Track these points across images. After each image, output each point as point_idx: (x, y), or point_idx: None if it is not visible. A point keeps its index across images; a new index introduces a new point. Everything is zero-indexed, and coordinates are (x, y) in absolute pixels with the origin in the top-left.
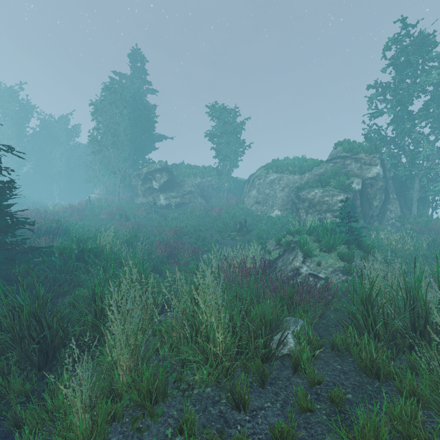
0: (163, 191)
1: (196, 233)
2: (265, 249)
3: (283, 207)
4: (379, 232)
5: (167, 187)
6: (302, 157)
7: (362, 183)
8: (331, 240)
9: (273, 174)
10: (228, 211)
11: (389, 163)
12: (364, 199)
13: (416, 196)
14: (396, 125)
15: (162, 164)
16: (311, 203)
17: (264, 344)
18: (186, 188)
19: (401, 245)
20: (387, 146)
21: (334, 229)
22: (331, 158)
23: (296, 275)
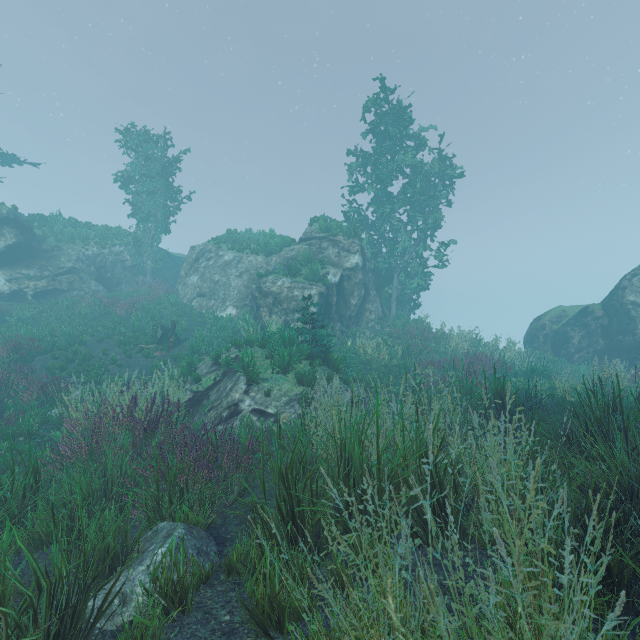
0: (6, 265)
1: (71, 348)
2: (192, 373)
3: (240, 304)
4: (358, 337)
5: (16, 257)
6: (270, 232)
7: (340, 274)
8: (286, 355)
9: (227, 252)
10: (148, 307)
11: (369, 252)
12: (341, 295)
13: (395, 294)
14: (376, 206)
15: (3, 211)
16: (276, 298)
17: (50, 635)
18: (64, 263)
19: (378, 354)
20: (368, 230)
21: (293, 338)
22: (305, 237)
23: (234, 414)
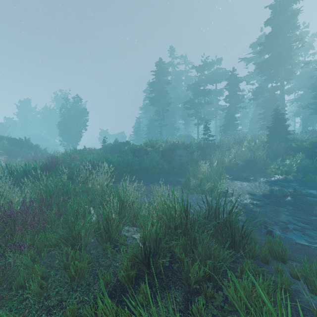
0: None
1: None
2: None
3: None
4: None
5: None
6: None
7: None
8: None
9: None
10: None
11: None
12: None
13: None
14: None
15: None
16: None
17: None
18: None
19: None
20: None
21: None
22: None
23: None
